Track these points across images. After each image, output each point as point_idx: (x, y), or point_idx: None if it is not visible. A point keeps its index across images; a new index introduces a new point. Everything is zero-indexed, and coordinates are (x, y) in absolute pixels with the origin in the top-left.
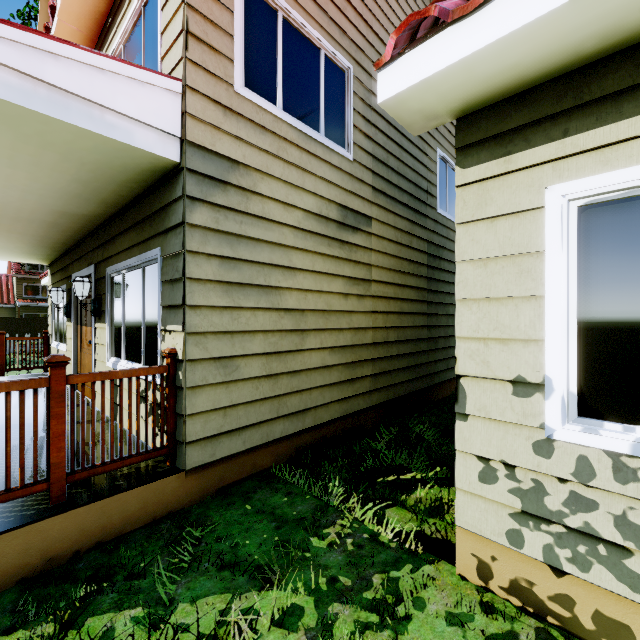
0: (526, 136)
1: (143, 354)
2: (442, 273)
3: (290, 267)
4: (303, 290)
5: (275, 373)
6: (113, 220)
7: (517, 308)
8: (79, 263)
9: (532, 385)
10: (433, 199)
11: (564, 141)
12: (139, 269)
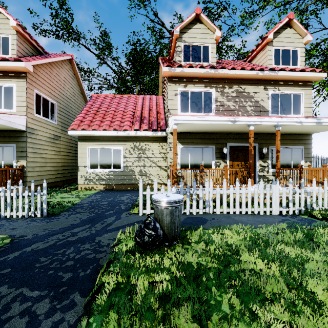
0: (85, 141)
1: (3, 167)
2: None
3: (44, 149)
4: (46, 153)
5: (41, 170)
6: None
7: (85, 158)
8: None
9: (86, 166)
10: None
11: (89, 142)
12: None
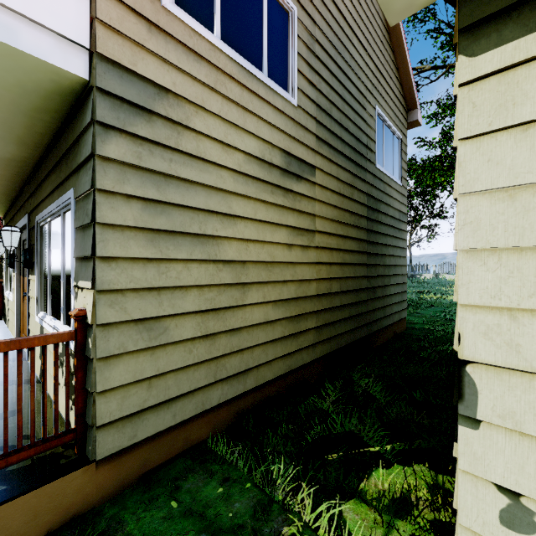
0: None
1: (62, 312)
2: (380, 225)
3: (229, 214)
4: (244, 240)
5: (212, 333)
6: (40, 165)
7: None
8: (20, 213)
9: None
10: (372, 154)
11: None
12: (60, 216)
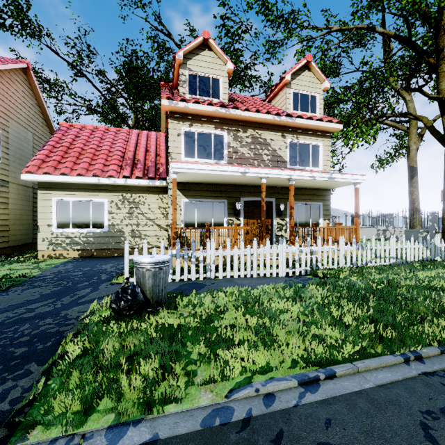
0: (50, 189)
1: None
2: None
3: None
4: None
5: None
6: None
7: (49, 214)
8: None
9: (51, 225)
10: None
11: (55, 192)
12: None
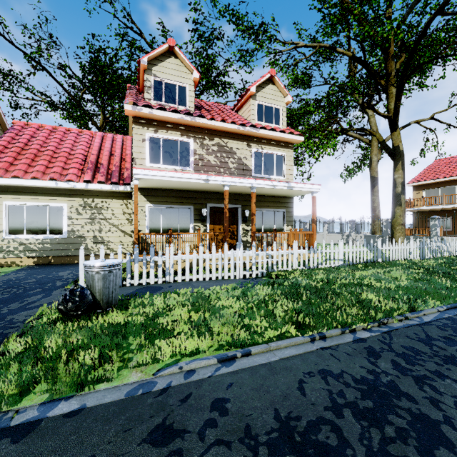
0: (0, 192)
1: None
2: None
3: None
4: None
5: None
6: None
7: None
8: None
9: (1, 231)
10: None
11: (6, 195)
12: None
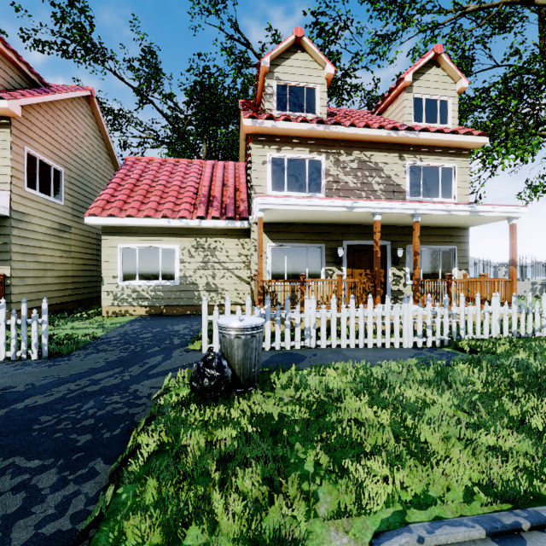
0: (115, 234)
1: None
2: None
3: (42, 247)
4: (46, 255)
5: (37, 284)
6: None
7: (113, 264)
8: None
9: (116, 277)
10: None
11: (120, 237)
12: None
